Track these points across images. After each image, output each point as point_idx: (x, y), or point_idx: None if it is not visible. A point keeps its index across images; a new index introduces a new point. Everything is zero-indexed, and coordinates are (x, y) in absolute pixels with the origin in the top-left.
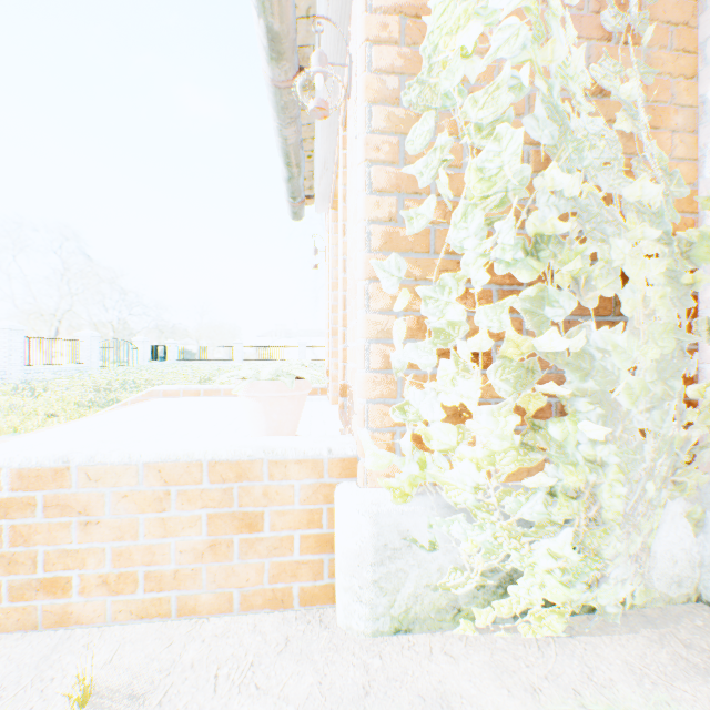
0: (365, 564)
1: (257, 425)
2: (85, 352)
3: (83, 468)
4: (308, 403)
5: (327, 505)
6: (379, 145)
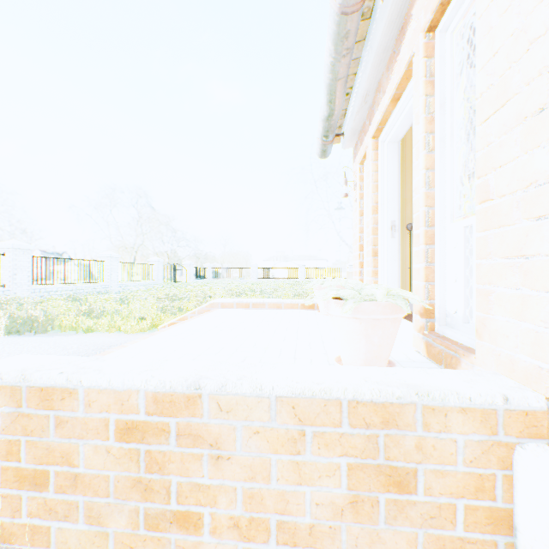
0: None
1: (354, 348)
2: (154, 272)
3: (214, 397)
4: None
5: (502, 471)
6: None
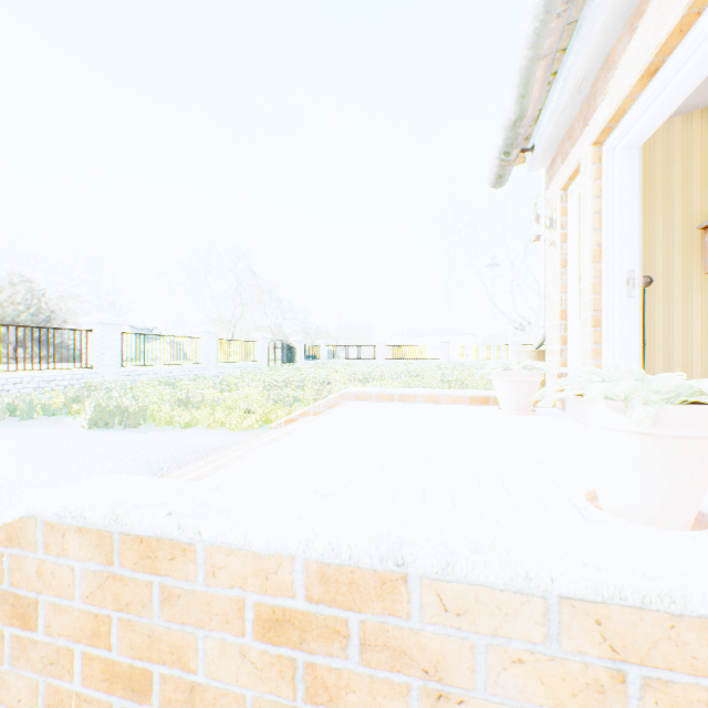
0: None
1: (636, 485)
2: (258, 351)
3: (430, 583)
4: (549, 420)
5: None
6: None
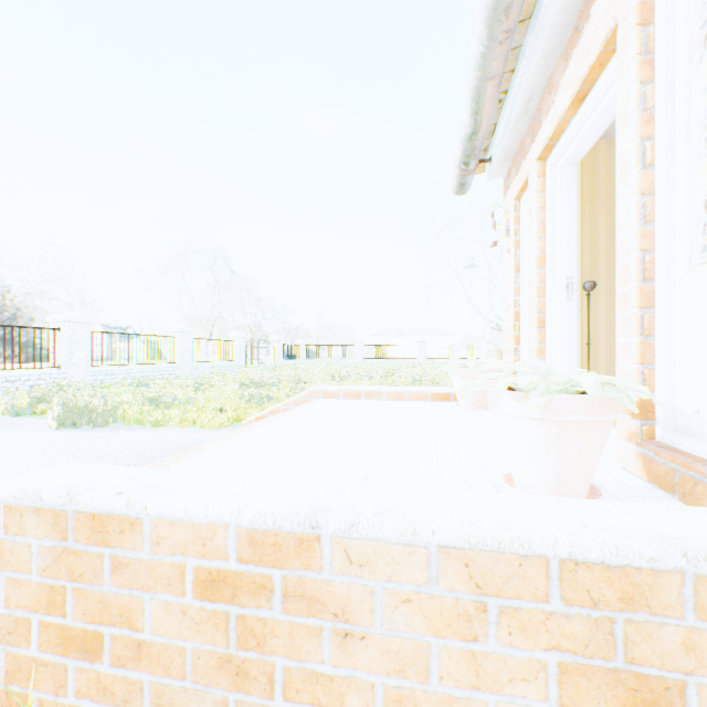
0: None
1: (538, 464)
2: (235, 351)
3: (339, 541)
4: None
5: None
6: None
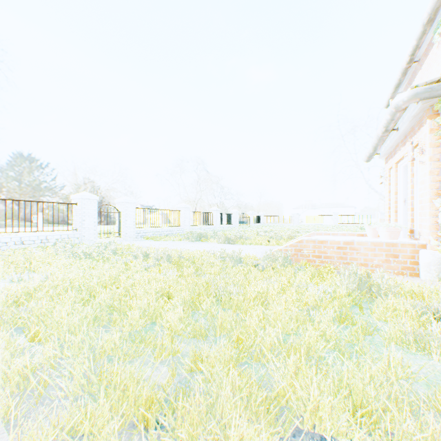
0: (430, 265)
1: (385, 238)
2: (234, 219)
3: (356, 242)
4: None
5: (416, 254)
6: (433, 172)
